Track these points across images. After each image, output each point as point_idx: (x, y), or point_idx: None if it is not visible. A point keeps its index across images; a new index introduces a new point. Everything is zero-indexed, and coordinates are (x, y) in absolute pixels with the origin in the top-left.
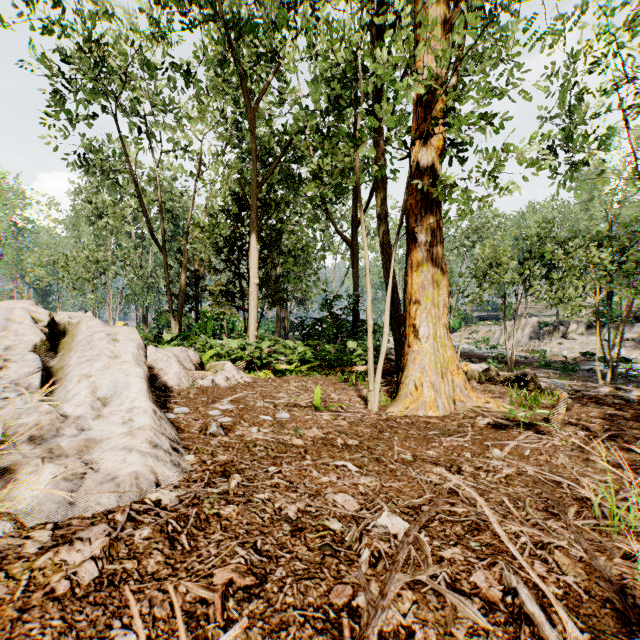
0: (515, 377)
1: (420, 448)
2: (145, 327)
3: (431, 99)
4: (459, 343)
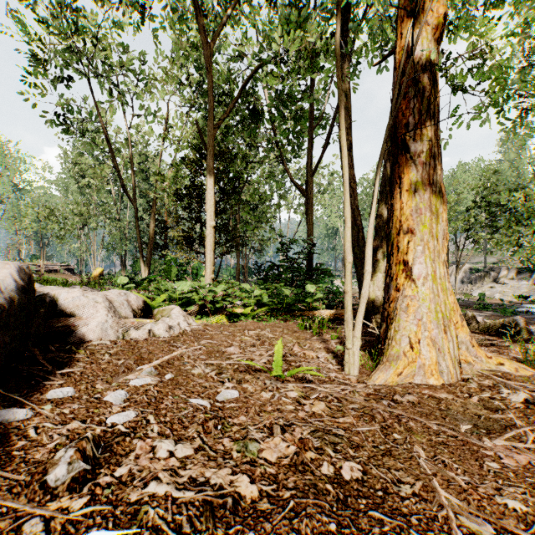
0: (500, 325)
1: (480, 484)
2: (123, 272)
3: None
4: None
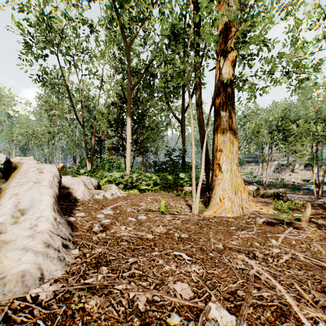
0: (273, 193)
1: (227, 239)
2: (74, 166)
3: (228, 33)
4: None
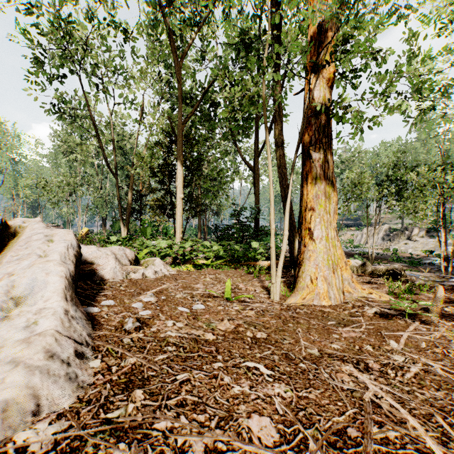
0: (386, 271)
1: (324, 341)
2: (104, 232)
3: (323, 39)
4: None
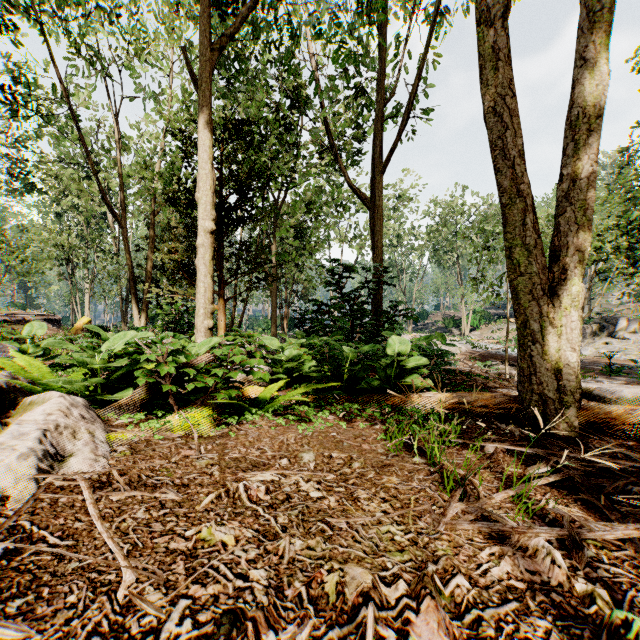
0: None
1: None
2: (124, 324)
3: None
4: (483, 343)
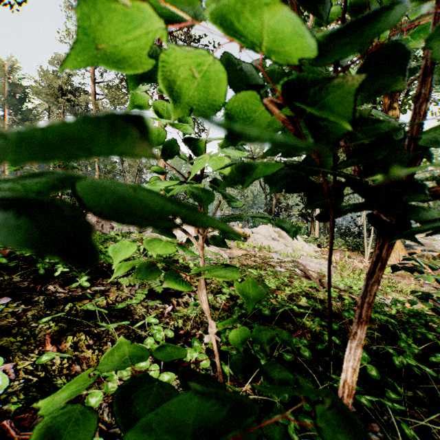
0: None
1: None
2: (247, 226)
3: None
4: None
